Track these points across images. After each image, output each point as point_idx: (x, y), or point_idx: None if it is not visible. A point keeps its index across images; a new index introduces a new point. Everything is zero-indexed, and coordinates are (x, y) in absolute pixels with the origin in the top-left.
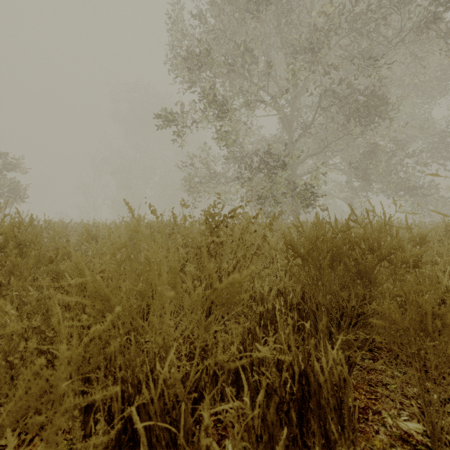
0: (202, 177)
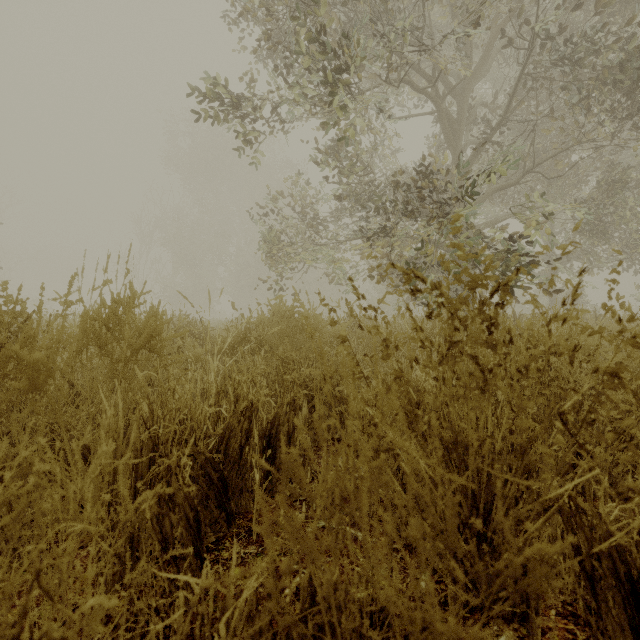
0: (296, 235)
